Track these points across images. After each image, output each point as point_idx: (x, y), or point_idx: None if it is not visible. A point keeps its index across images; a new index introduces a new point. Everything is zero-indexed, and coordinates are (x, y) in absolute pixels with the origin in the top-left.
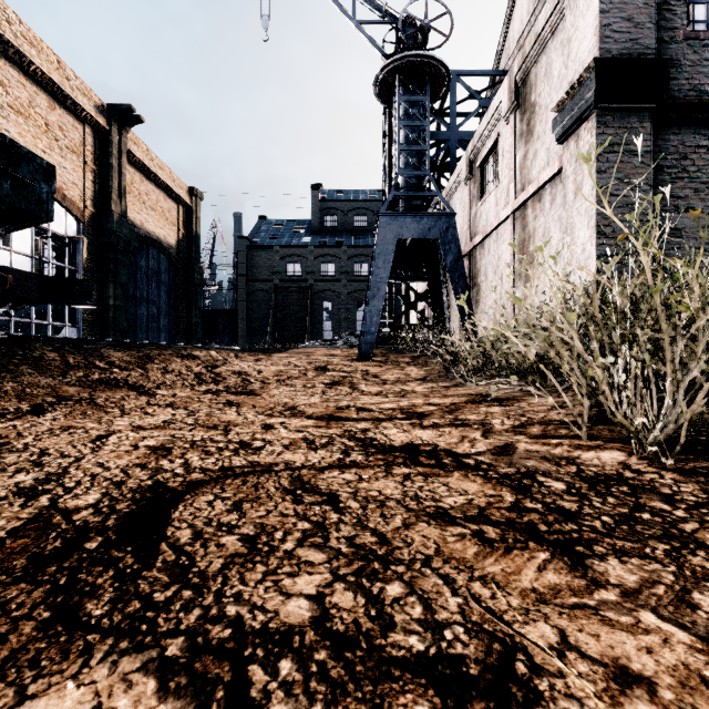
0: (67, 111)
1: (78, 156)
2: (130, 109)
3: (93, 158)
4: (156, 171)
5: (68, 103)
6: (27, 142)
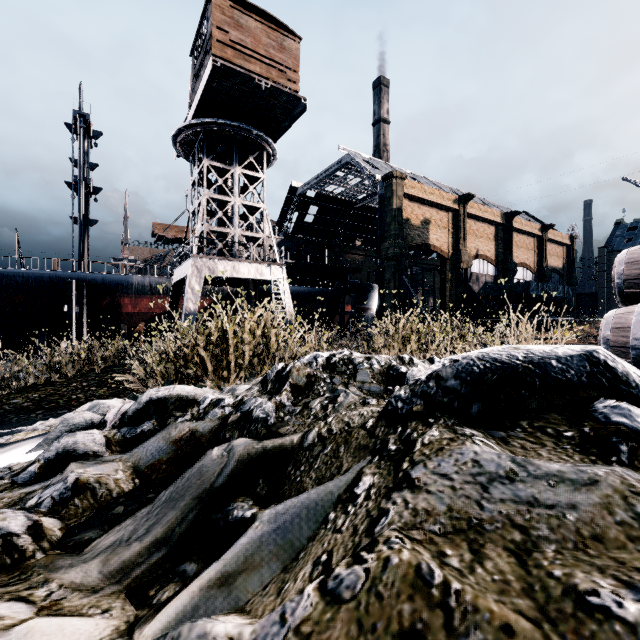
0: (530, 237)
1: (532, 250)
2: (551, 225)
3: (536, 248)
4: (555, 238)
5: (531, 235)
6: (522, 255)
